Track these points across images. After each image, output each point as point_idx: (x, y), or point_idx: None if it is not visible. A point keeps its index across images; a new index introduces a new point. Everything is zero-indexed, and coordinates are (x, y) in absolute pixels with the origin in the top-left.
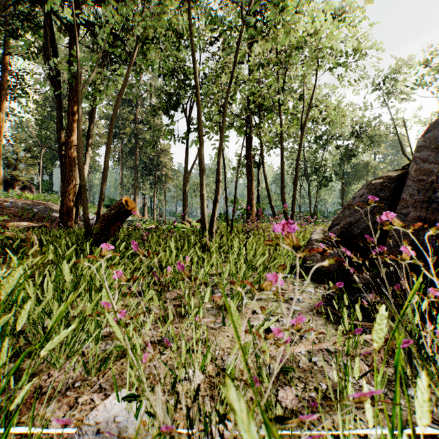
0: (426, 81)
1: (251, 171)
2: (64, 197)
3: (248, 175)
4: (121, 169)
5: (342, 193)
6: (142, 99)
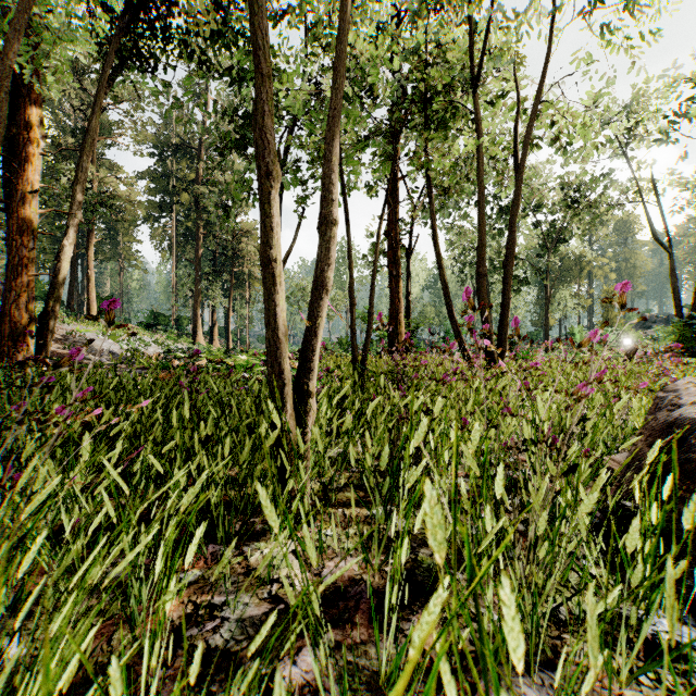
0: (695, 110)
1: (397, 259)
2: (7, 302)
3: (392, 266)
4: (175, 264)
5: (546, 304)
6: (208, 143)
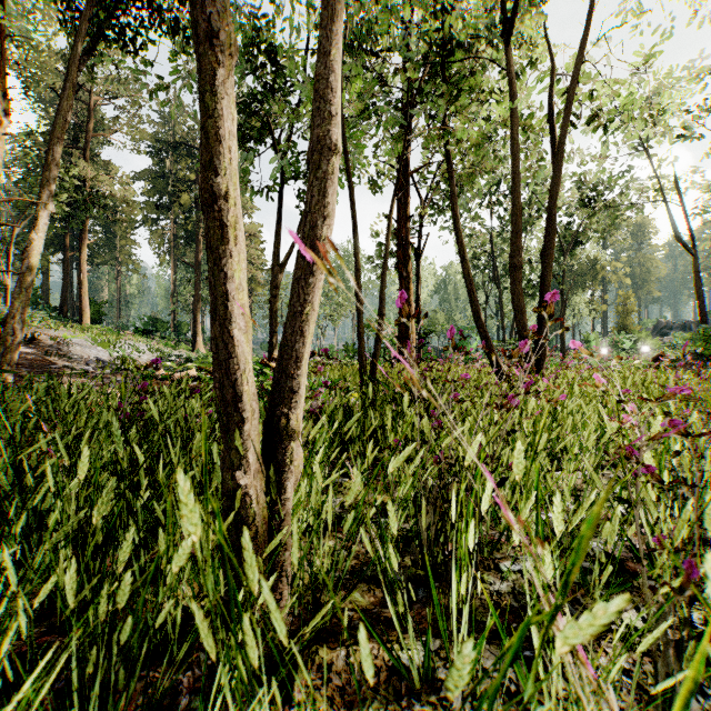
0: None
1: (407, 259)
2: None
3: (401, 267)
4: (174, 268)
5: (562, 310)
6: None
